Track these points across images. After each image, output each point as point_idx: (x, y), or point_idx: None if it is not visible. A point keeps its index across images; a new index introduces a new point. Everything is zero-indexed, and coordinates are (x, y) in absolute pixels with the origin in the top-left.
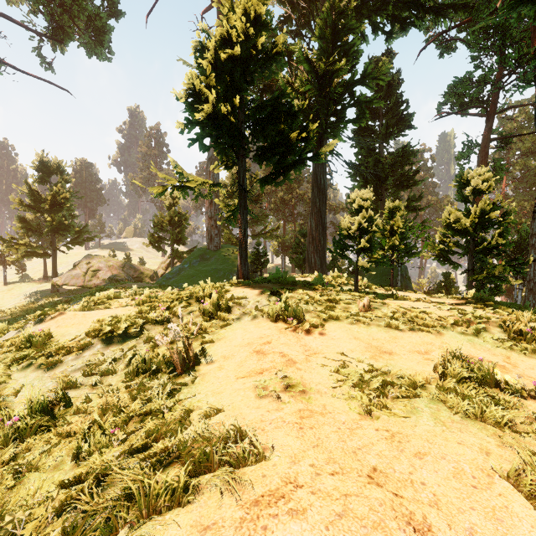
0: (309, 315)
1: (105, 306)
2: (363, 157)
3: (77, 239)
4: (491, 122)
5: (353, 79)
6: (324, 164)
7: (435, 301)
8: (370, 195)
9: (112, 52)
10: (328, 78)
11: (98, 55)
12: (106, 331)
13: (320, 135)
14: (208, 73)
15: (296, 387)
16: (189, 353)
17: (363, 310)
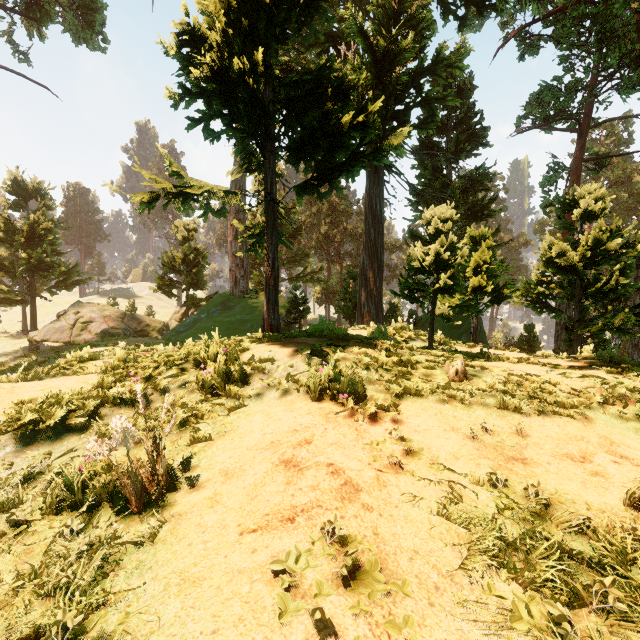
0: (372, 387)
1: (73, 370)
2: (427, 181)
3: (64, 283)
4: (584, 139)
5: (420, 68)
6: (381, 184)
7: (544, 363)
8: (451, 214)
9: (107, 40)
10: (389, 62)
11: (88, 43)
12: (25, 420)
13: (376, 145)
14: (215, 10)
15: (370, 575)
16: (158, 469)
17: (455, 379)
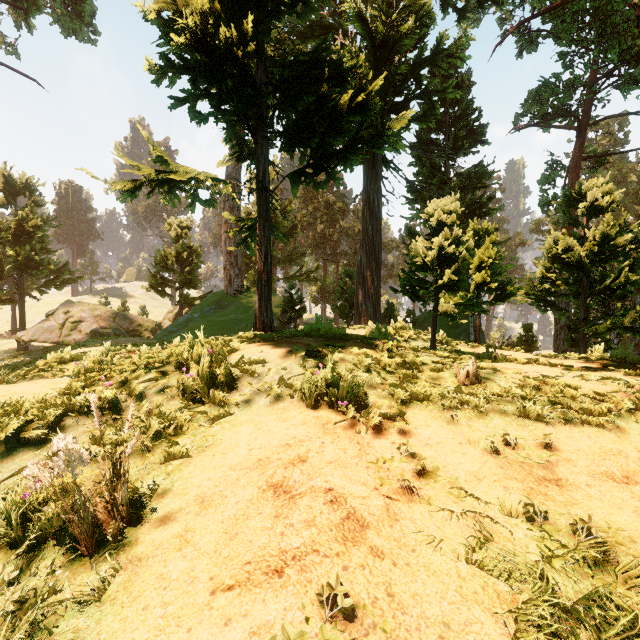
0: (374, 392)
1: (52, 373)
2: (424, 178)
3: (54, 281)
4: (583, 136)
5: (420, 58)
6: (378, 180)
7: (555, 364)
8: (456, 205)
9: (98, 32)
10: (388, 50)
11: (77, 35)
12: None
13: (374, 139)
14: None
15: None
16: (118, 497)
17: (467, 382)
